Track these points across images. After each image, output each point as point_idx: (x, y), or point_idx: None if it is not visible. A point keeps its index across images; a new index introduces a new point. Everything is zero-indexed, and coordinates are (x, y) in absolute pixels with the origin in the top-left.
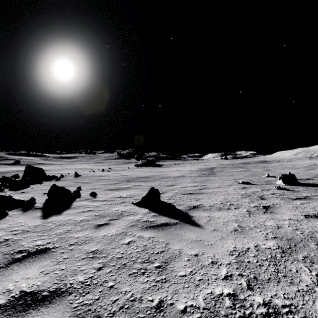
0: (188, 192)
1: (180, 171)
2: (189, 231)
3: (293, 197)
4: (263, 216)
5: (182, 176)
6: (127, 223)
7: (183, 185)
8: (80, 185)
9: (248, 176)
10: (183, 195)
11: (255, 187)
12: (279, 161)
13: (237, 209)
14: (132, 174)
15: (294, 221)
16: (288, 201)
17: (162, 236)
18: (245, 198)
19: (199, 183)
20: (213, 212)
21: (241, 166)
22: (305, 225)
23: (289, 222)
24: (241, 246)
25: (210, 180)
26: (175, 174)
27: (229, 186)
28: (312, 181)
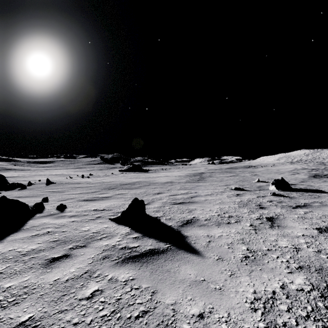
0: (178, 201)
1: (168, 176)
2: (184, 264)
3: (292, 204)
4: (272, 233)
5: (171, 182)
6: (97, 254)
7: (172, 193)
8: (49, 195)
9: (238, 181)
10: (173, 205)
11: (249, 194)
12: (264, 166)
13: (239, 224)
14: (115, 181)
15: (310, 238)
16: (291, 211)
17: (147, 277)
18: (243, 207)
19: (189, 190)
20: (212, 228)
21: (229, 171)
22: (325, 244)
23: (306, 241)
24: (263, 288)
25: (201, 186)
26: (163, 180)
27: (222, 192)
28: (302, 185)
